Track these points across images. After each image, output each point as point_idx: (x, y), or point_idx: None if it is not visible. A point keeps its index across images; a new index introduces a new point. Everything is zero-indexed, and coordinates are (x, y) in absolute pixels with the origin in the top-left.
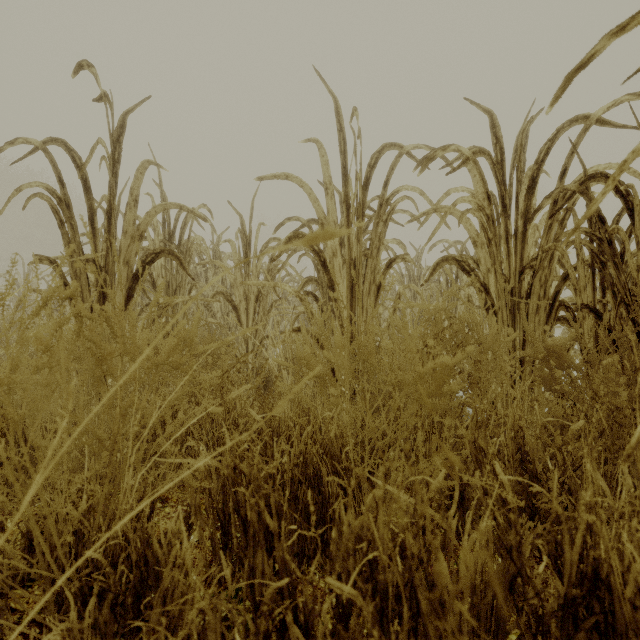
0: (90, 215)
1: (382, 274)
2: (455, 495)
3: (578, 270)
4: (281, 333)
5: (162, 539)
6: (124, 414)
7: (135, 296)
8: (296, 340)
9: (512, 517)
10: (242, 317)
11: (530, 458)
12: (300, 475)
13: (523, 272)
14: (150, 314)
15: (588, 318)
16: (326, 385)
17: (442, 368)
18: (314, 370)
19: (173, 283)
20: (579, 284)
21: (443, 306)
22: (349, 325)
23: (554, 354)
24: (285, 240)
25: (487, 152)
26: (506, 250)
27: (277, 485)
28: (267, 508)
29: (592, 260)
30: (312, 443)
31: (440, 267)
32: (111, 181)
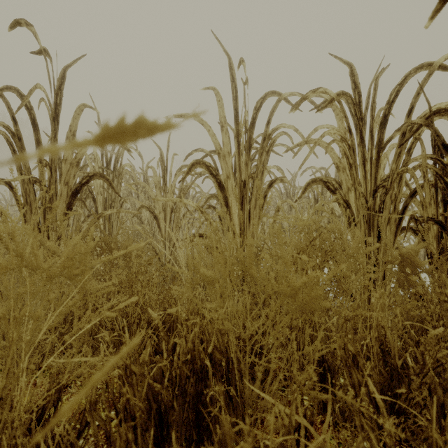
0: (37, 146)
1: (265, 192)
2: (328, 406)
3: (424, 189)
4: (186, 238)
5: (50, 444)
6: (19, 323)
7: (78, 209)
8: (188, 249)
9: (388, 441)
10: (161, 224)
11: (387, 347)
12: (188, 371)
13: (377, 191)
14: (78, 224)
15: (432, 228)
16: (213, 288)
17: (315, 282)
18: (128, 347)
19: (109, 199)
20: (425, 200)
21: (313, 218)
22: (232, 238)
23: (407, 259)
24: (189, 166)
25: (348, 94)
26: (363, 173)
27: (166, 382)
28: (156, 404)
29: (435, 181)
30: (199, 342)
31: (310, 187)
32: (51, 119)
